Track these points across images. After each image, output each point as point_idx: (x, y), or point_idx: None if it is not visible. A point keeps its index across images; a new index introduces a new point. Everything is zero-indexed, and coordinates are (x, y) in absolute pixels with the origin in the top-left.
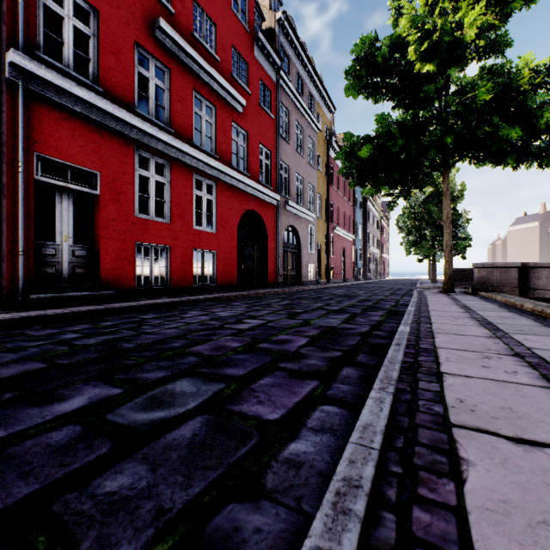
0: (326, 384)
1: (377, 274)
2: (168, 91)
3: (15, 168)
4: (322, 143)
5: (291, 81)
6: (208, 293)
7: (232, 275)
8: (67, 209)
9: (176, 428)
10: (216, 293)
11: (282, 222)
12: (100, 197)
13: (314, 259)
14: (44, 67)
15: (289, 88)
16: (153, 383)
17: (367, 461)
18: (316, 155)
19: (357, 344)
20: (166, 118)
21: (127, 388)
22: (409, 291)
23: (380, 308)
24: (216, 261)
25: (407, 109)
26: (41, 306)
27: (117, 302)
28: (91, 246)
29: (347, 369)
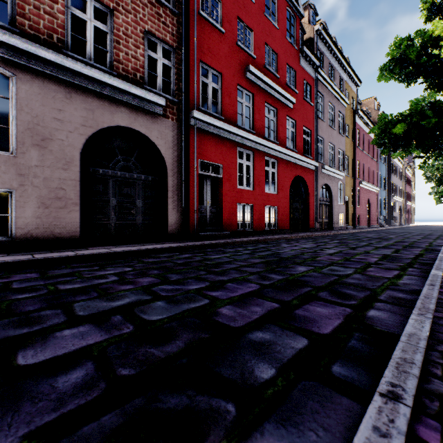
0: (403, 272)
1: (401, 221)
2: (252, 107)
3: (192, 169)
4: (349, 114)
5: (325, 72)
6: (274, 234)
7: (286, 222)
8: (208, 187)
9: (353, 275)
10: (279, 234)
11: (318, 182)
12: (222, 178)
13: (342, 209)
14: (204, 115)
15: (324, 79)
16: (322, 267)
17: (437, 278)
18: (345, 124)
19: (410, 261)
20: (250, 124)
21: (314, 267)
22: (440, 236)
23: (416, 246)
24: (277, 213)
25: (439, 89)
26: (203, 239)
27: (234, 238)
28: (217, 206)
29: (411, 269)
